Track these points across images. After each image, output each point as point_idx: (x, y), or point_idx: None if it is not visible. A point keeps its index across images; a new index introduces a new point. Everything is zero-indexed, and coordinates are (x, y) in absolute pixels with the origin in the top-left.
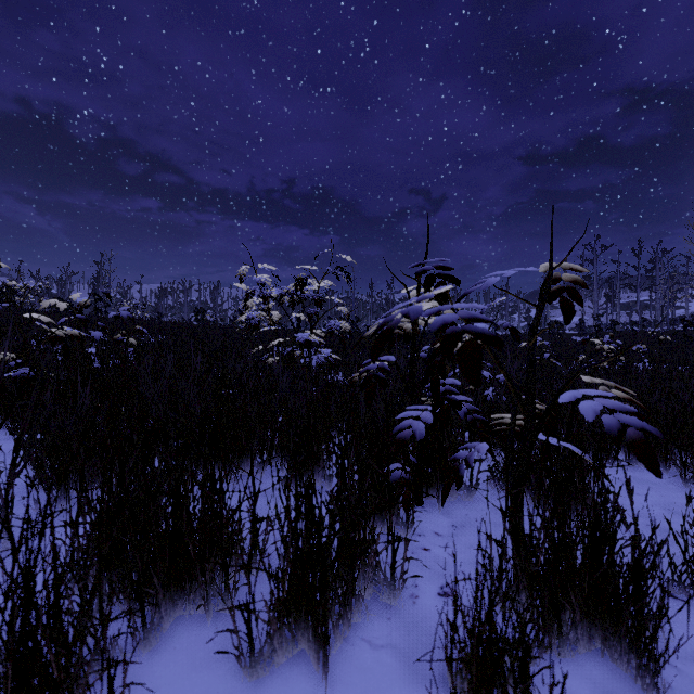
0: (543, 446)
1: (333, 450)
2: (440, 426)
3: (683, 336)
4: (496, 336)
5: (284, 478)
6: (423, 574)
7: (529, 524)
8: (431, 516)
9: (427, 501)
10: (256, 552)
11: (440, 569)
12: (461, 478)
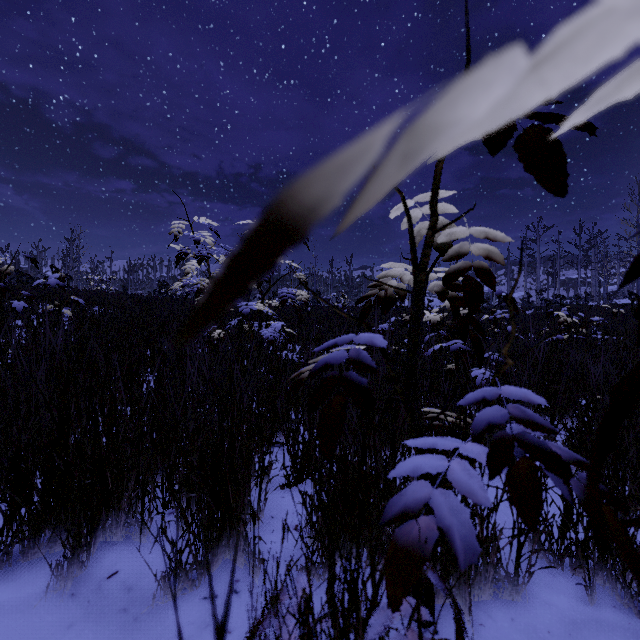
0: None
1: None
2: None
3: (631, 309)
4: None
5: (164, 572)
6: None
7: None
8: None
9: (439, 607)
10: None
11: None
12: None
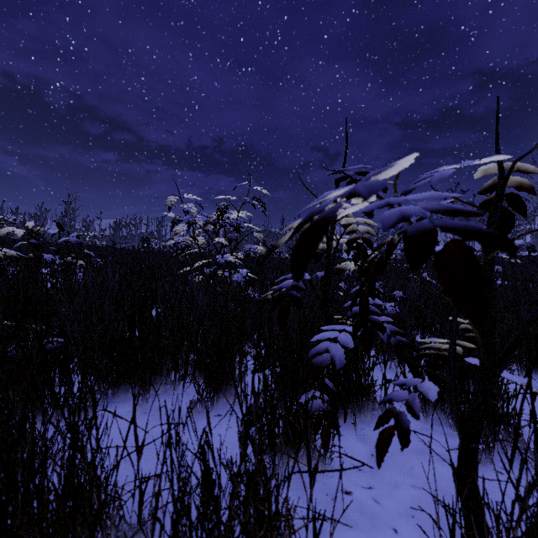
0: (461, 366)
1: (233, 403)
2: (355, 345)
3: (528, 260)
4: (497, 235)
5: (194, 400)
6: (348, 535)
7: (534, 530)
8: (347, 442)
9: (342, 422)
10: (141, 518)
11: (368, 526)
12: (405, 433)
